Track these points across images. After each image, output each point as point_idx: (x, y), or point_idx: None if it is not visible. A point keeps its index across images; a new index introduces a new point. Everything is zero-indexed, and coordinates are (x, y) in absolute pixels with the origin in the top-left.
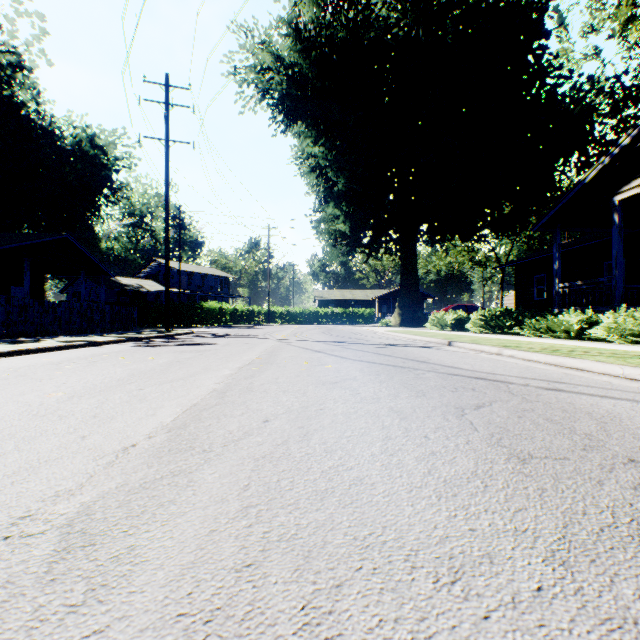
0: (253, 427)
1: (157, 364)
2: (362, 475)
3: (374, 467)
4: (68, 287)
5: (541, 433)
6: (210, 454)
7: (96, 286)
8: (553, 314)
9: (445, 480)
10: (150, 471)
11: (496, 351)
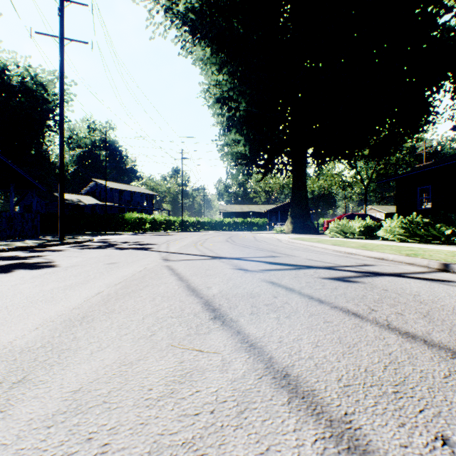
0: None
1: None
2: None
3: None
4: (20, 201)
5: None
6: None
7: (40, 200)
8: None
9: None
10: None
11: None
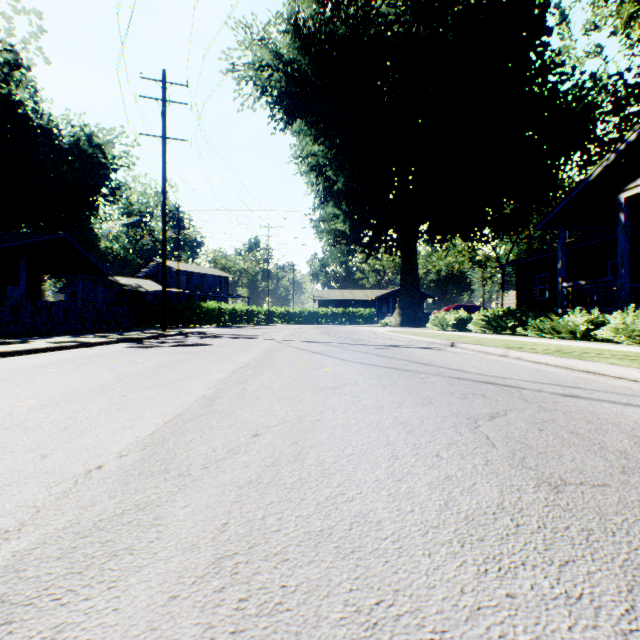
0: (240, 443)
1: (147, 367)
2: (366, 509)
3: (380, 497)
4: (66, 287)
5: (569, 450)
6: (186, 479)
7: (94, 286)
8: (558, 314)
9: (467, 516)
10: (110, 503)
11: (502, 353)
